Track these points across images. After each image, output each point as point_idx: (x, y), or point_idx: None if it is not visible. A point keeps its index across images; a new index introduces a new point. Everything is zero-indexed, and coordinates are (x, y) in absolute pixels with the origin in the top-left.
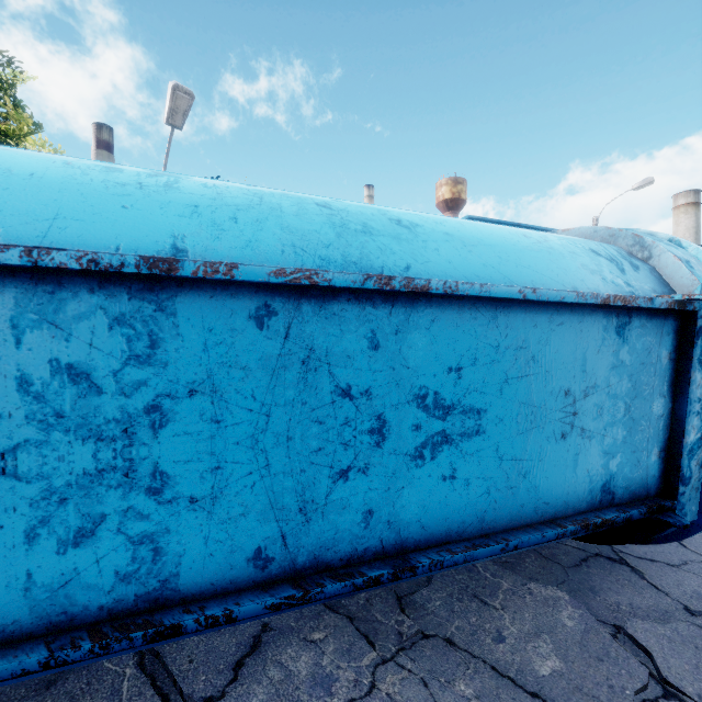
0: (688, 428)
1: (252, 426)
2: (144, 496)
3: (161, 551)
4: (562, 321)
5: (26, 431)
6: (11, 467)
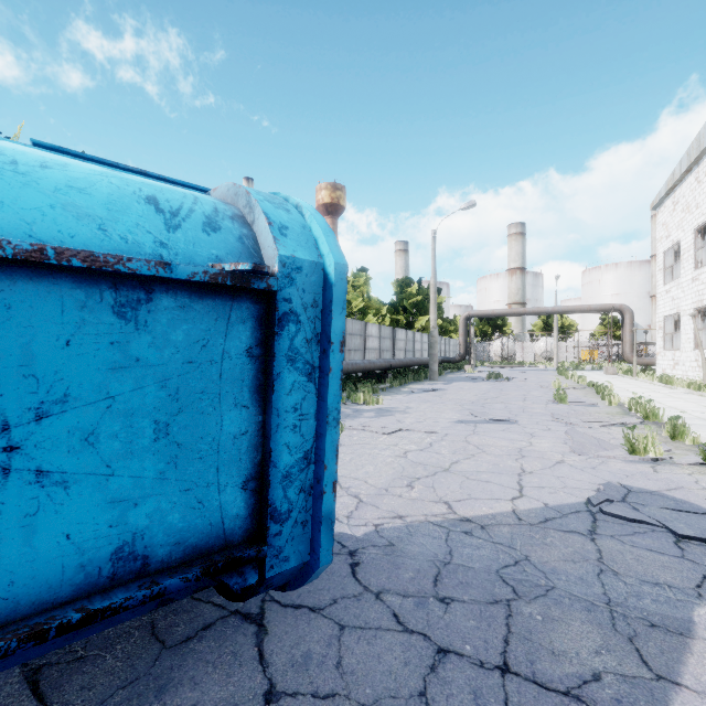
0: (277, 447)
1: None
2: None
3: None
4: None
5: None
6: None
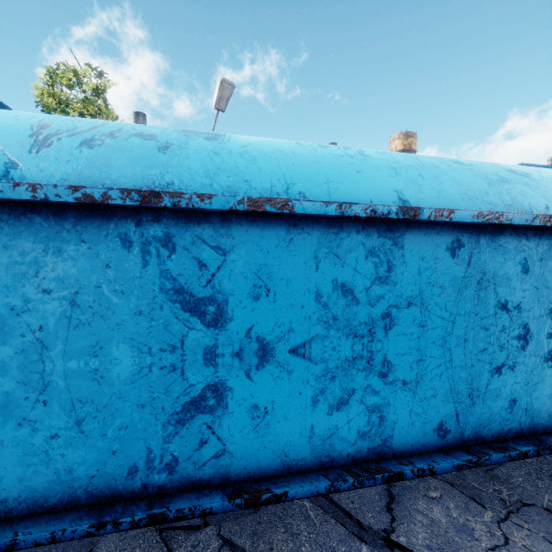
0: None
1: (443, 330)
2: (376, 378)
3: (384, 418)
4: None
5: (317, 329)
6: (307, 353)
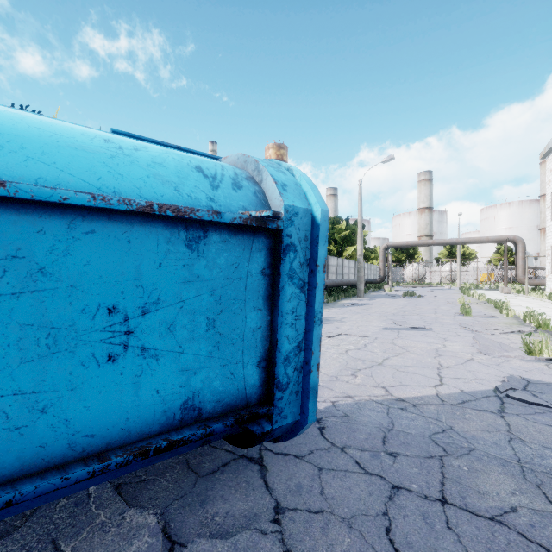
0: (281, 338)
1: None
2: None
3: None
4: (93, 229)
5: None
6: None
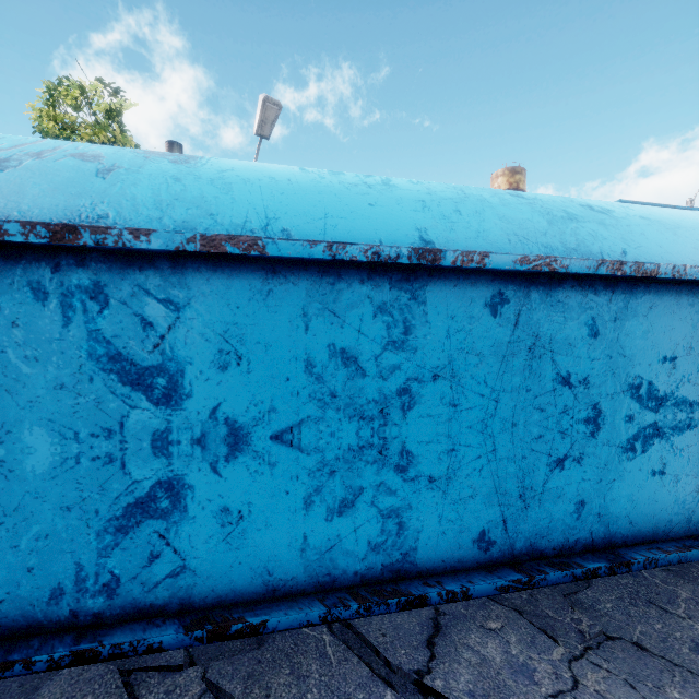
0: None
1: (483, 411)
2: (393, 473)
3: (404, 525)
4: None
5: (309, 408)
6: (296, 440)
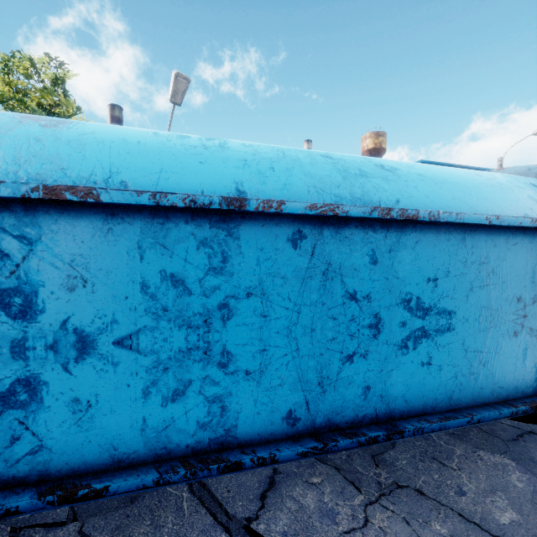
0: None
1: (288, 320)
2: (216, 368)
3: (226, 408)
4: (516, 242)
5: (145, 320)
6: (135, 345)
